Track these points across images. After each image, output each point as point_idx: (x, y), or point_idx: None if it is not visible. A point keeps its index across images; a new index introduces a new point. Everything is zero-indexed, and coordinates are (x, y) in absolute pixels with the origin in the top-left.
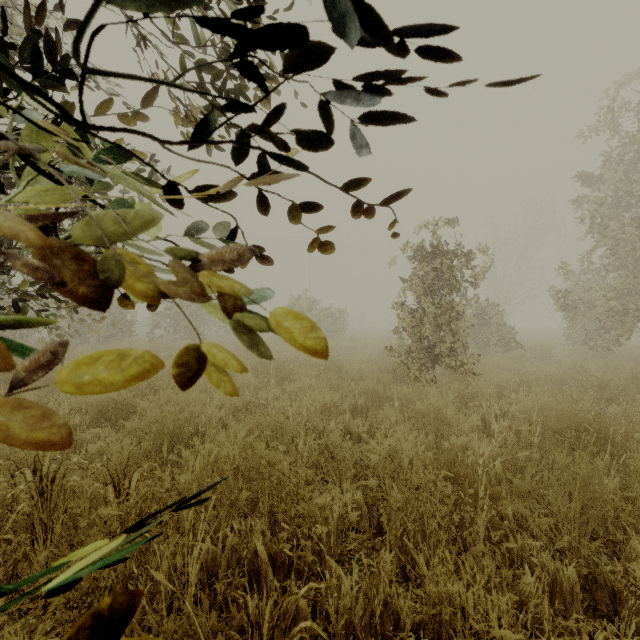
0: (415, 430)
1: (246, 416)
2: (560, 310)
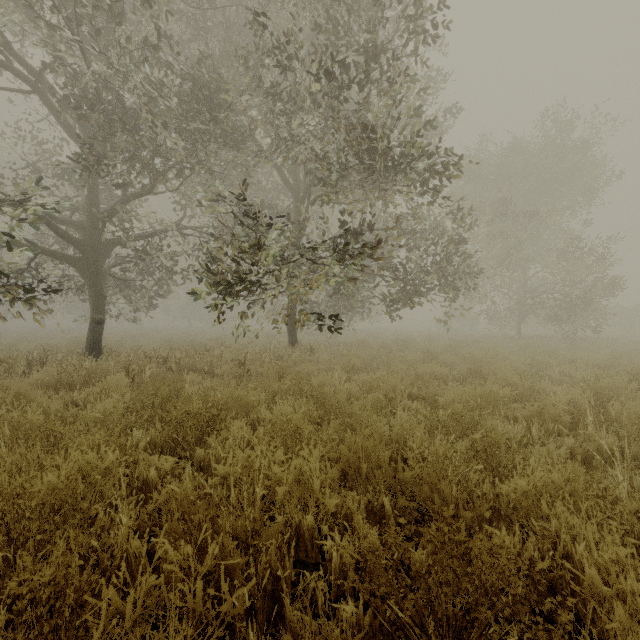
0: None
1: None
2: None
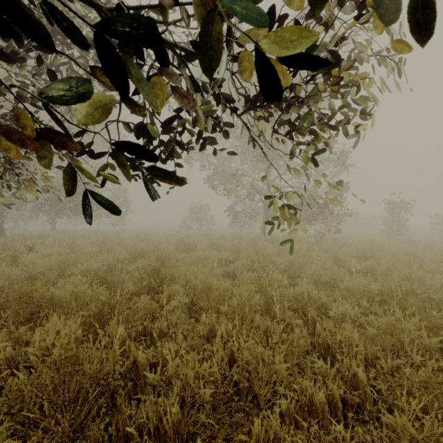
0: None
1: None
2: None
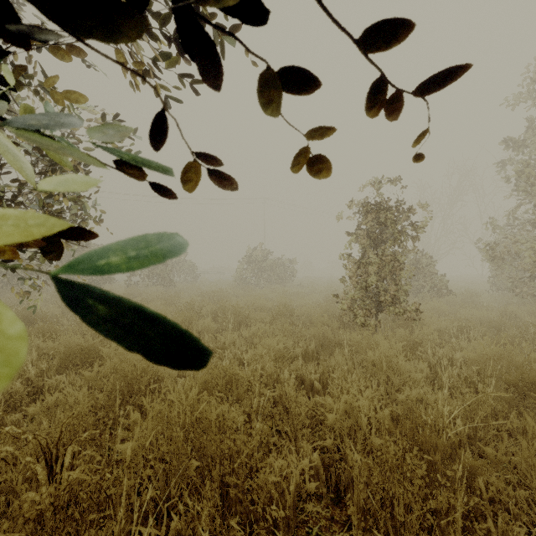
0: (368, 380)
1: None
2: (488, 260)
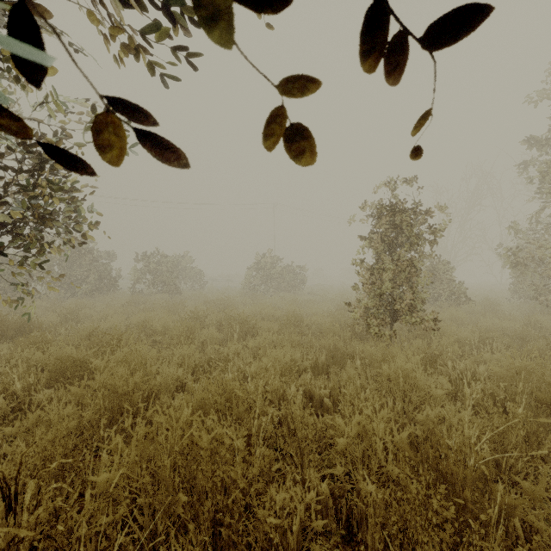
0: (383, 397)
1: (204, 376)
2: (510, 267)
